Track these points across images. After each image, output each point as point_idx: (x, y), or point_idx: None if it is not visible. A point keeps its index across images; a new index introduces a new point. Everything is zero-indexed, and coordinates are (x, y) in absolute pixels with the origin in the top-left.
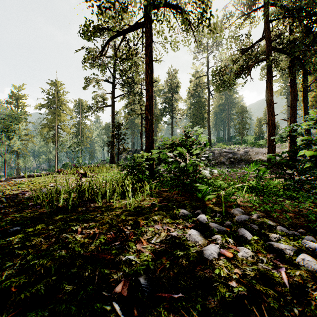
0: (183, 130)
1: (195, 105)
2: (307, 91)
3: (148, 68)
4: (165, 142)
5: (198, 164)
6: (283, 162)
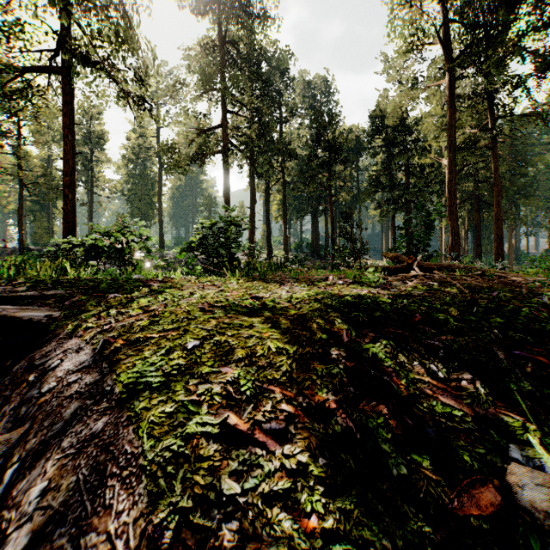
0: (121, 219)
1: (137, 179)
2: (269, 194)
3: (68, 132)
4: (98, 229)
5: (136, 248)
6: (192, 246)
